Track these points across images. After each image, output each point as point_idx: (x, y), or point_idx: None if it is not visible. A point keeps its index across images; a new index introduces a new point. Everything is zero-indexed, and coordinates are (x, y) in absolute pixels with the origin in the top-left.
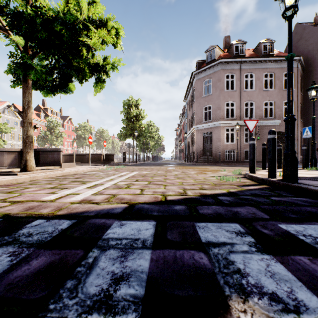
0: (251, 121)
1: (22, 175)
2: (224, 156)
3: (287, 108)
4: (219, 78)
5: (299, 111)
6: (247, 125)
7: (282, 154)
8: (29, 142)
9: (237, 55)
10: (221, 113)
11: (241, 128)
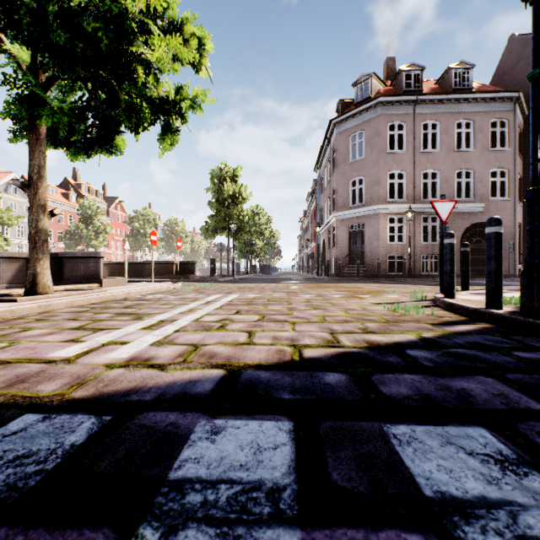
0: (443, 203)
1: (26, 301)
2: (387, 265)
3: (532, 174)
4: (378, 130)
5: (517, 187)
6: (437, 211)
7: None
8: (41, 241)
9: (409, 91)
10: (381, 190)
11: (415, 218)
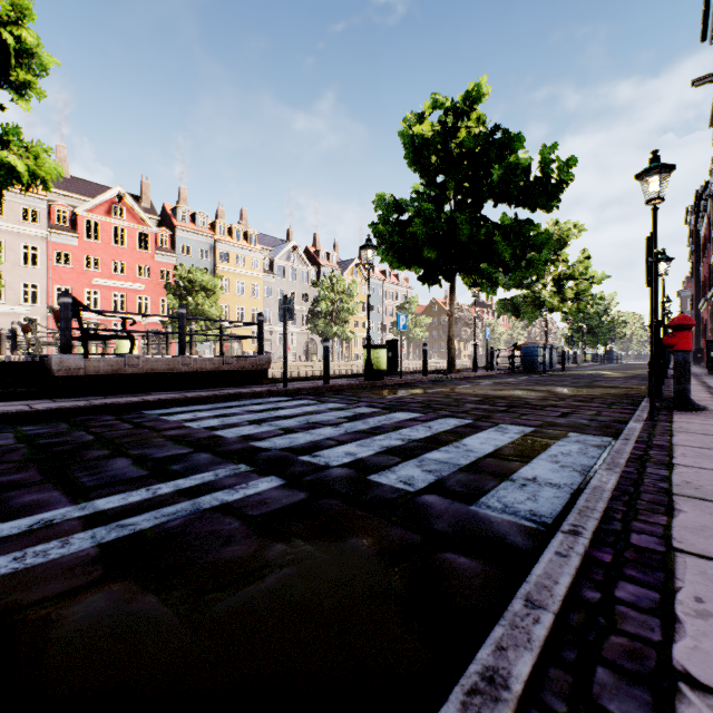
0: None
1: None
2: None
3: None
4: None
5: None
6: None
7: None
8: None
9: None
10: None
11: None
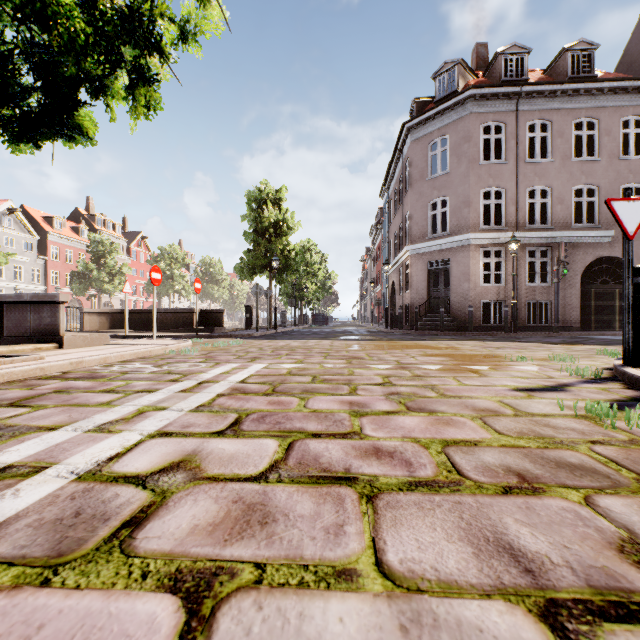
0: (630, 202)
1: None
2: (480, 314)
3: None
4: (468, 133)
5: None
6: (618, 217)
7: (617, 310)
8: None
9: (510, 81)
10: (472, 214)
11: (519, 251)
